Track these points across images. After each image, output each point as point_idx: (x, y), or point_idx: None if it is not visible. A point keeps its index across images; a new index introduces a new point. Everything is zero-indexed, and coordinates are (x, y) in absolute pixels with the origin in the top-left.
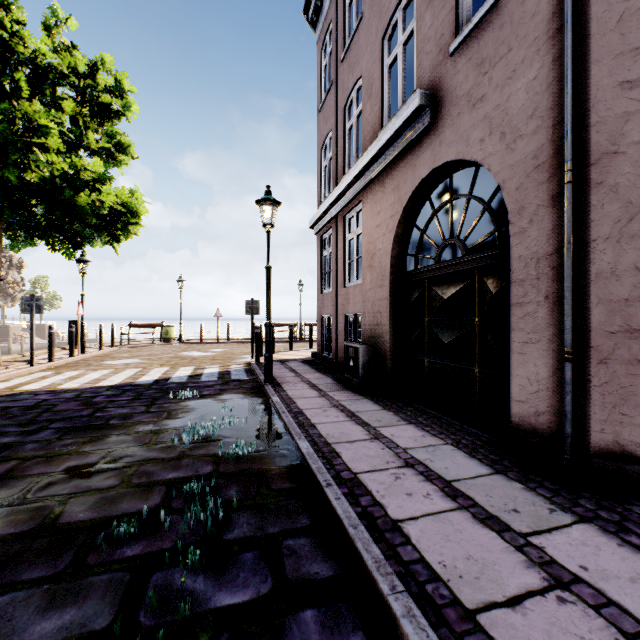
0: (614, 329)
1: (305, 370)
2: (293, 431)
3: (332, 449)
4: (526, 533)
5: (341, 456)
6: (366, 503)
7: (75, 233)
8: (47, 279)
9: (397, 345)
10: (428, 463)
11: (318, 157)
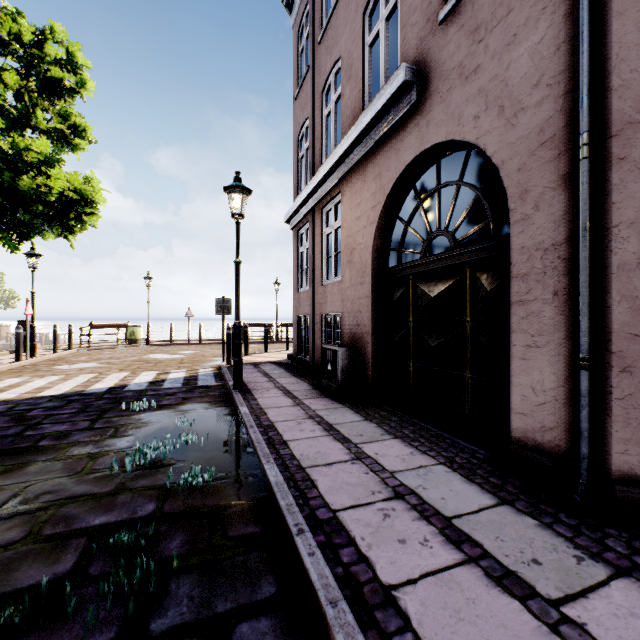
0: (639, 331)
1: (280, 374)
2: (261, 452)
3: (306, 476)
4: (557, 599)
5: (317, 485)
6: (348, 559)
7: (21, 223)
8: (2, 276)
9: (379, 347)
10: (421, 492)
11: (294, 147)
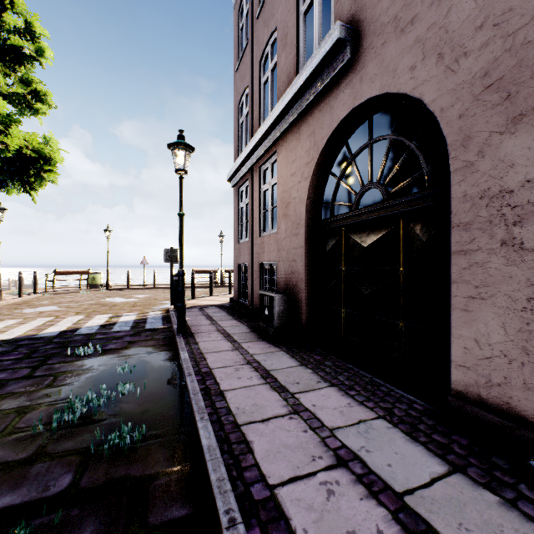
0: None
1: (221, 317)
2: (195, 406)
3: (241, 436)
4: None
5: (253, 449)
6: None
7: None
8: None
9: (312, 294)
10: (365, 456)
11: (235, 114)
